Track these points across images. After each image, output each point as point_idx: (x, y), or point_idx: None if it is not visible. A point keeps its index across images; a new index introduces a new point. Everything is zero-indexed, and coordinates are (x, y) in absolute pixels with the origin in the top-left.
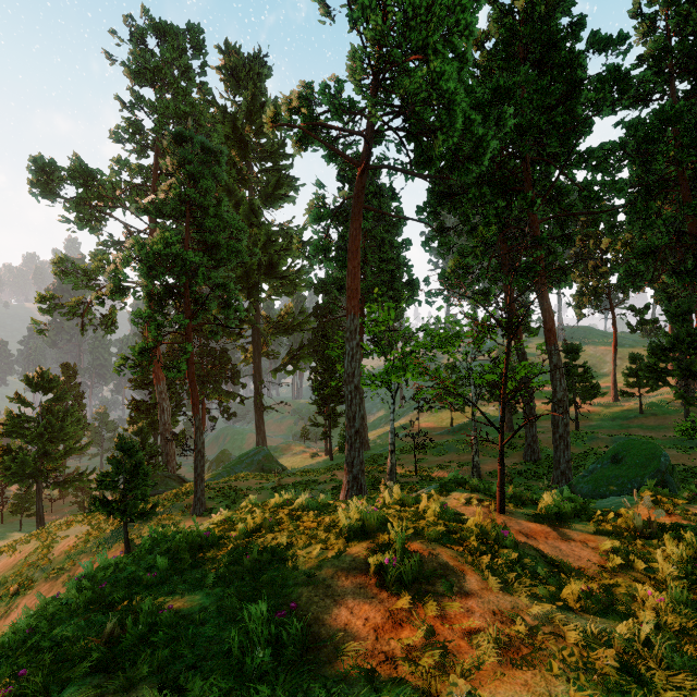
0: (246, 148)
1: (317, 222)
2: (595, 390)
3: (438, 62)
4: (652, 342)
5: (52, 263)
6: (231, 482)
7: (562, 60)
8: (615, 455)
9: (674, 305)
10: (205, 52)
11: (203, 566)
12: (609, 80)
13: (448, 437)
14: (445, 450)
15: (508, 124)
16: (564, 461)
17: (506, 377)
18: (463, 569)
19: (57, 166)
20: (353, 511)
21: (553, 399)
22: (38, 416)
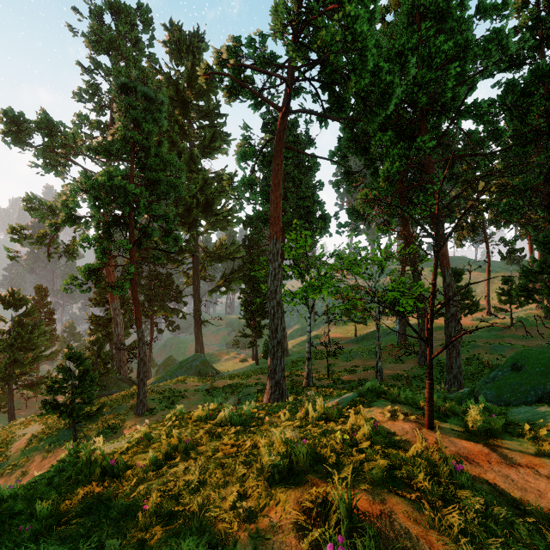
0: (187, 108)
1: (244, 160)
2: (475, 306)
3: (353, 6)
4: (523, 266)
5: (23, 200)
6: (171, 385)
7: (454, 24)
8: (515, 364)
9: (542, 235)
10: (152, 28)
11: (93, 514)
12: (495, 39)
13: (352, 345)
14: (352, 356)
15: (411, 73)
16: (456, 366)
17: (435, 288)
18: (431, 541)
19: (25, 118)
20: (277, 442)
21: (447, 313)
22: (10, 329)
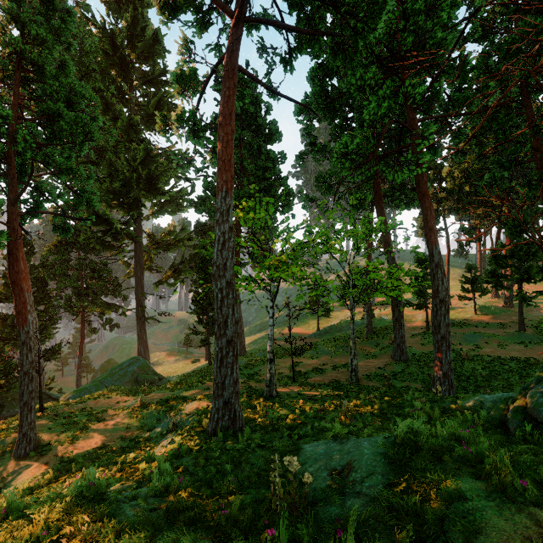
0: (127, 69)
1: (181, 84)
2: None
3: None
4: (492, 251)
5: None
6: (87, 403)
7: None
8: None
9: (511, 219)
10: None
11: None
12: None
13: (315, 339)
14: (318, 353)
15: None
16: (447, 362)
17: None
18: None
19: None
20: None
21: (435, 299)
22: None
